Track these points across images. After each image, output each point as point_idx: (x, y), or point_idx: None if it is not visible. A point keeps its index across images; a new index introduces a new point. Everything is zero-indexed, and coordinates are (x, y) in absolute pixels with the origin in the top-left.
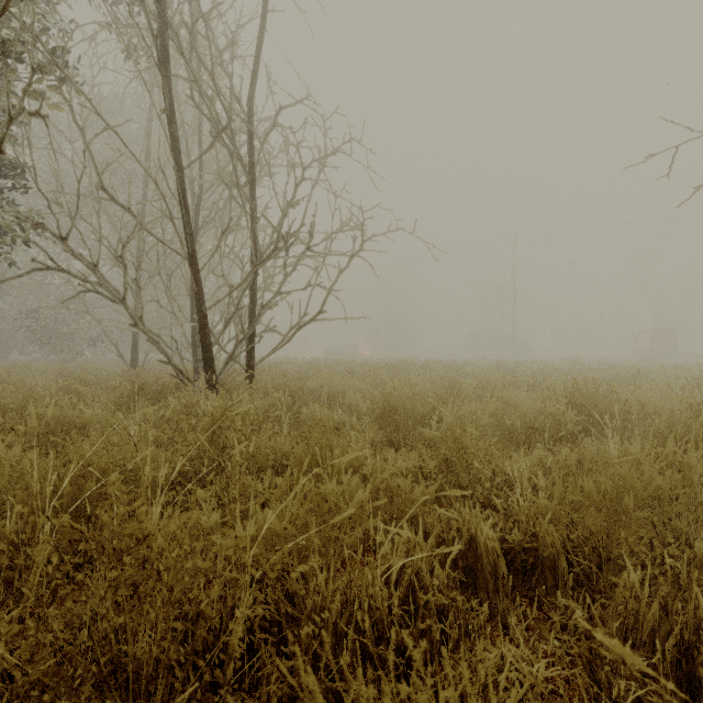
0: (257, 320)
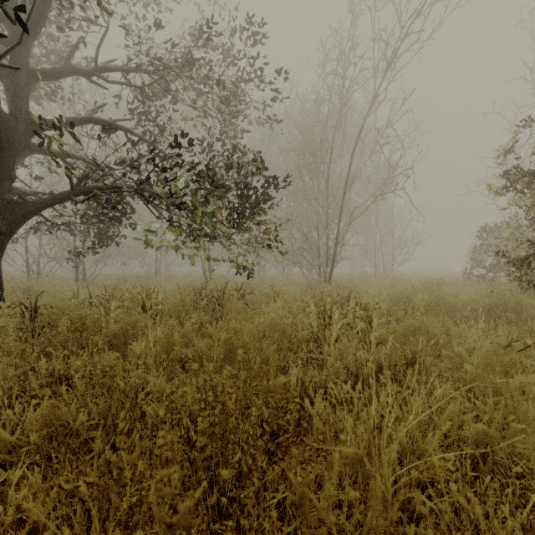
0: (394, 261)
